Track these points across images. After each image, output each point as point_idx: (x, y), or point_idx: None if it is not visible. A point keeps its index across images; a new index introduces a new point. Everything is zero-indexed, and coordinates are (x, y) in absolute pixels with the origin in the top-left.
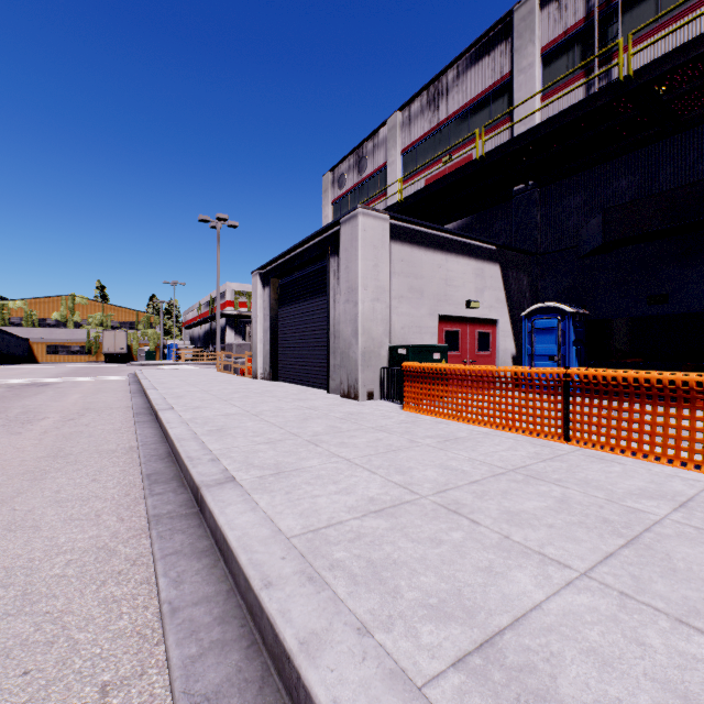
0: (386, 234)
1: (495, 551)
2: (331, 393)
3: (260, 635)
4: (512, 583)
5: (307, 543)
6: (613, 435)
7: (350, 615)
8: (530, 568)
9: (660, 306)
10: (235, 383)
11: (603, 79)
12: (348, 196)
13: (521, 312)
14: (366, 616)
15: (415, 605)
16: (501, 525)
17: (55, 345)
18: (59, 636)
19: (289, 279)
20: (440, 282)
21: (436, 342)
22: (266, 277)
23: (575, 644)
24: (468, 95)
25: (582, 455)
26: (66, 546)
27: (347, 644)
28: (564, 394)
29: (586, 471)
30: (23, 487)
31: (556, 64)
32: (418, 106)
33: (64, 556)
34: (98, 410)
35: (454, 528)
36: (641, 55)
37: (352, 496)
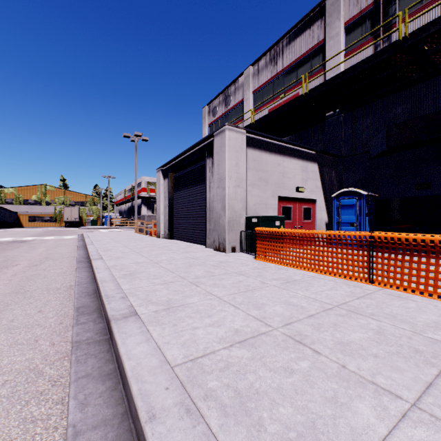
0: (244, 143)
1: (337, 381)
2: (208, 247)
3: None
4: (356, 415)
5: (187, 373)
6: (405, 279)
7: None
8: (368, 398)
9: (424, 190)
10: (146, 240)
11: (385, 42)
12: (218, 121)
13: (331, 195)
14: None
15: (277, 440)
16: (337, 355)
17: (34, 216)
18: None
19: (181, 173)
20: (279, 174)
21: (276, 214)
22: (166, 172)
23: None
24: (296, 54)
25: (384, 294)
26: (6, 367)
27: None
28: (369, 250)
29: (391, 307)
30: None
31: (354, 33)
32: (264, 62)
33: (2, 376)
34: (54, 259)
35: (301, 358)
36: (411, 25)
37: (222, 328)
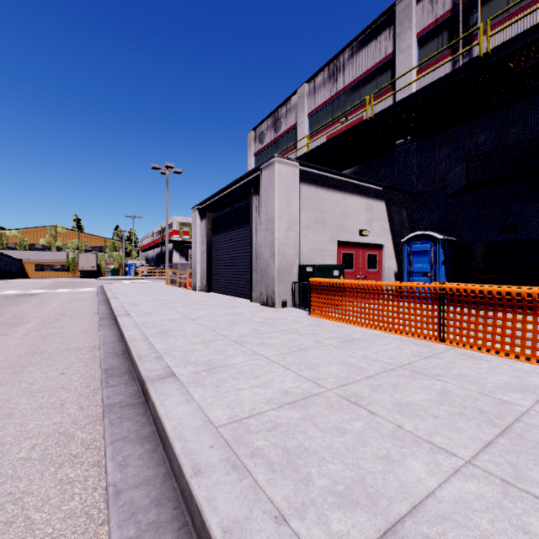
0: (297, 178)
1: (391, 440)
2: (253, 302)
3: (190, 517)
4: (407, 471)
5: (232, 433)
6: (480, 337)
7: (268, 503)
8: (422, 456)
9: (511, 234)
10: (179, 294)
11: (466, 57)
12: (266, 149)
13: (402, 239)
14: (282, 503)
15: (325, 492)
16: (394, 415)
17: (42, 264)
18: (18, 516)
19: (221, 213)
20: (339, 215)
21: (335, 262)
22: (203, 212)
23: (469, 532)
24: (359, 70)
25: (455, 354)
26: (33, 431)
27: (265, 532)
28: (440, 304)
29: (460, 367)
30: (4, 380)
31: (428, 45)
32: (321, 79)
33: (30, 440)
34: (71, 316)
35: (355, 418)
36: (496, 38)
37: (270, 389)
